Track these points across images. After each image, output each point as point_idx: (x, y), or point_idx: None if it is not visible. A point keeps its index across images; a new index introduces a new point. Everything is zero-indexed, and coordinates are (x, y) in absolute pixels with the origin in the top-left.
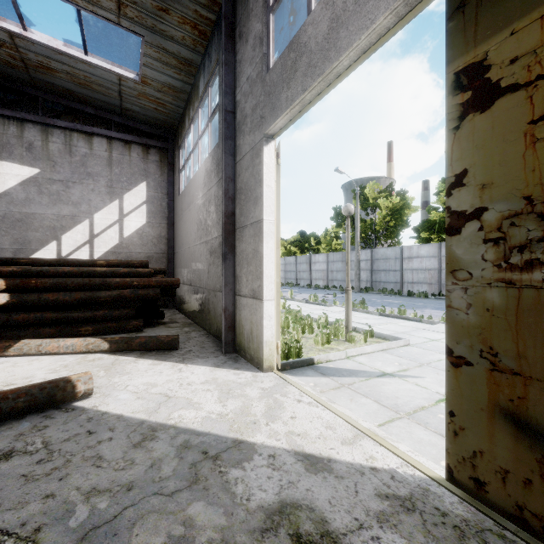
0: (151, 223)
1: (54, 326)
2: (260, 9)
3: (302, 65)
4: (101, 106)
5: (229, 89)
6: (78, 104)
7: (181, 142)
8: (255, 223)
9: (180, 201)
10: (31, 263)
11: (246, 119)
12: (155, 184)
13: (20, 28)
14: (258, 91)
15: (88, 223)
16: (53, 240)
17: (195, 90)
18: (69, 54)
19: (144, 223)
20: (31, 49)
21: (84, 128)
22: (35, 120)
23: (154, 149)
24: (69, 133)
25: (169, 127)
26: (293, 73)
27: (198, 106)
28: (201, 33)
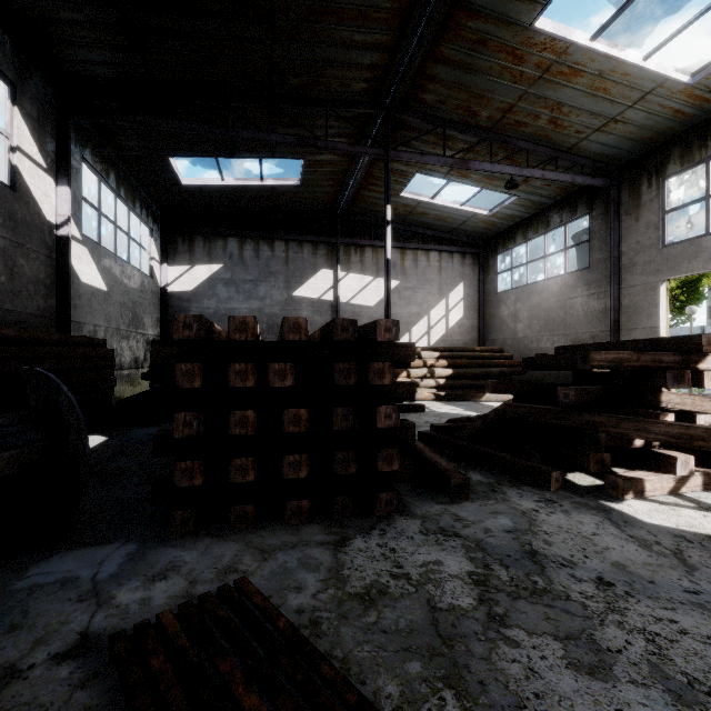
0: (466, 316)
1: (474, 389)
2: (655, 209)
3: (703, 257)
4: (439, 229)
5: (615, 244)
6: (422, 229)
7: (502, 250)
8: (648, 328)
9: (502, 298)
10: (443, 350)
11: (636, 266)
12: (469, 283)
13: (429, 198)
14: (653, 254)
15: (427, 318)
16: (406, 332)
17: (541, 221)
18: (450, 207)
19: (461, 316)
20: (424, 207)
21: (426, 247)
22: (398, 246)
23: (468, 254)
24: (415, 252)
25: (484, 237)
26: (694, 257)
27: (544, 233)
28: (566, 191)
